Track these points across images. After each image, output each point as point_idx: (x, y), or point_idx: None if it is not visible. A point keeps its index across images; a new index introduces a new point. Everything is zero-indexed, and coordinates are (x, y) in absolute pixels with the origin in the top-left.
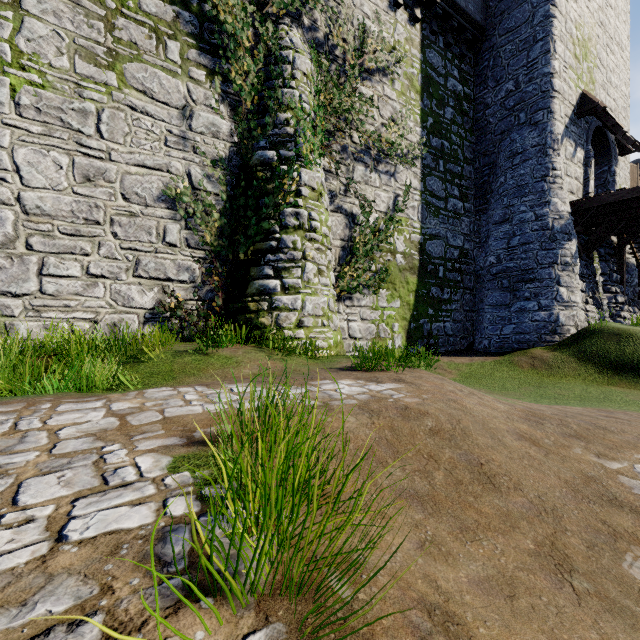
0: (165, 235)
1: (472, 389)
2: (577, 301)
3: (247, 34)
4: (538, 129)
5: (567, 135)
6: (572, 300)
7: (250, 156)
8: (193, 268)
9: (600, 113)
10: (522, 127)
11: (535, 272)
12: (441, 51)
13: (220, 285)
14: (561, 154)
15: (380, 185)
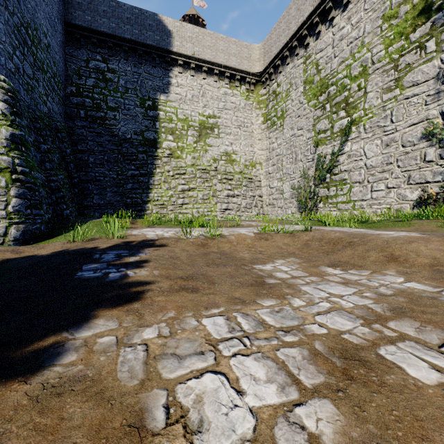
0: (425, 157)
1: None
2: None
3: None
4: None
5: None
6: None
7: None
8: None
9: None
10: None
11: None
12: None
13: None
14: None
15: None
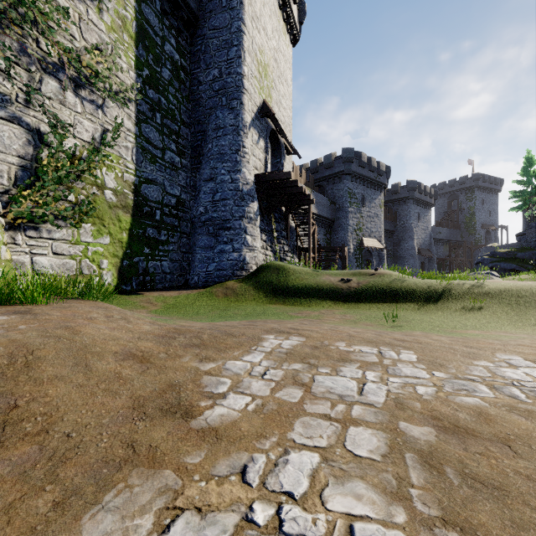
0: None
1: (136, 315)
2: (258, 246)
3: None
4: (234, 113)
5: (253, 126)
6: (254, 245)
7: None
8: None
9: (273, 119)
10: (224, 108)
11: (231, 222)
12: (158, 13)
13: None
14: (249, 137)
15: (83, 112)
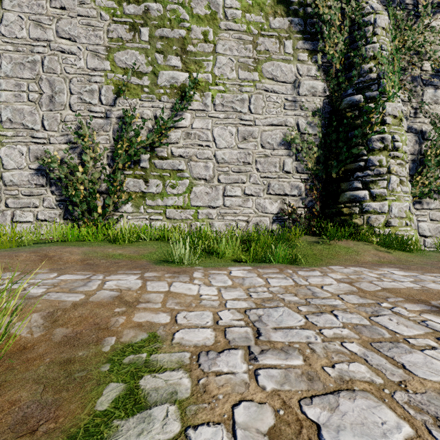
0: (283, 166)
1: None
2: None
3: (337, 16)
4: None
5: None
6: None
7: (339, 103)
8: (300, 186)
9: None
10: None
11: None
12: None
13: (318, 197)
14: None
15: None
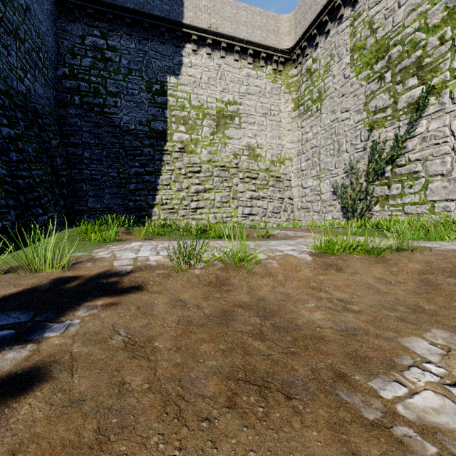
0: None
1: None
2: None
3: None
4: None
5: None
6: None
7: None
8: None
9: None
10: None
11: None
12: None
13: None
14: None
15: None
